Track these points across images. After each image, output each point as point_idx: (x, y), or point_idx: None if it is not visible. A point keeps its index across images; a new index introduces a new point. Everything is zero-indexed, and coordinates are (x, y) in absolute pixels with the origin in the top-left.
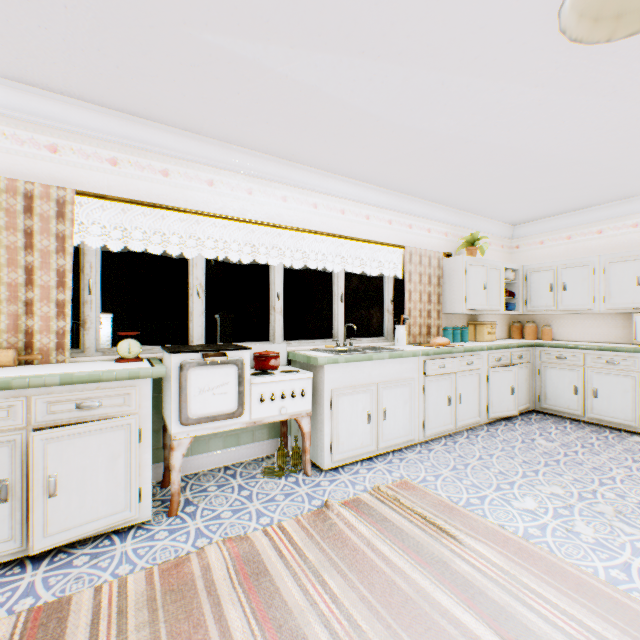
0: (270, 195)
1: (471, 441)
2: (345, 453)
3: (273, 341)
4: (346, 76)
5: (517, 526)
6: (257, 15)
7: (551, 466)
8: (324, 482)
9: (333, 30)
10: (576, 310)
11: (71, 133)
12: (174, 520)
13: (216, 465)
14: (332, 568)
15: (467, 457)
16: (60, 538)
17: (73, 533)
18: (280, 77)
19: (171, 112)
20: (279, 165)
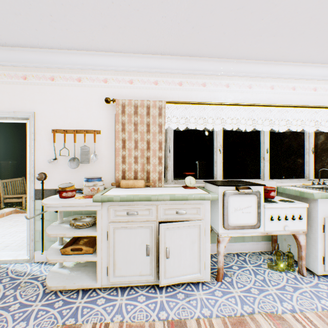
0: (262, 87)
1: None
2: None
3: (262, 179)
4: None
5: None
6: None
7: None
8: (321, 285)
9: None
10: None
11: (162, 73)
12: (221, 284)
13: (230, 251)
14: None
15: None
16: (170, 280)
17: (175, 279)
18: None
19: (212, 48)
20: (270, 66)
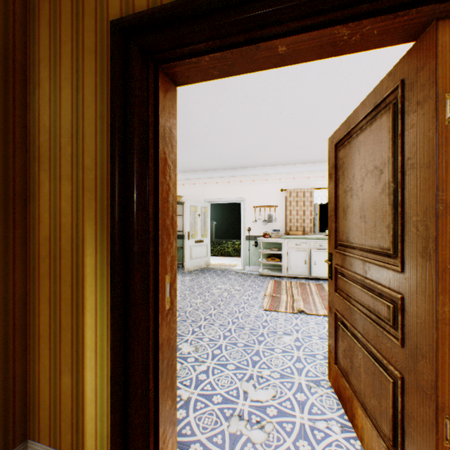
0: None
1: None
2: None
3: None
4: None
5: None
6: None
7: None
8: None
9: None
10: None
11: (312, 172)
12: None
13: None
14: None
15: None
16: (316, 275)
17: (318, 275)
18: None
19: None
20: None
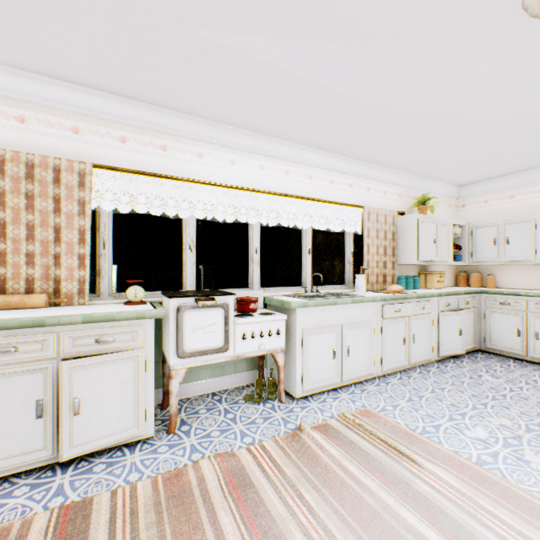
0: (249, 164)
1: (423, 376)
2: (314, 384)
3: (251, 288)
4: (317, 60)
5: (470, 453)
6: (244, 11)
7: (498, 400)
8: (296, 408)
9: (308, 21)
10: (519, 261)
11: (89, 117)
12: (172, 437)
13: (205, 391)
14: (307, 483)
15: (421, 390)
16: (83, 449)
17: (93, 445)
18: (261, 64)
19: (169, 97)
20: (257, 139)
